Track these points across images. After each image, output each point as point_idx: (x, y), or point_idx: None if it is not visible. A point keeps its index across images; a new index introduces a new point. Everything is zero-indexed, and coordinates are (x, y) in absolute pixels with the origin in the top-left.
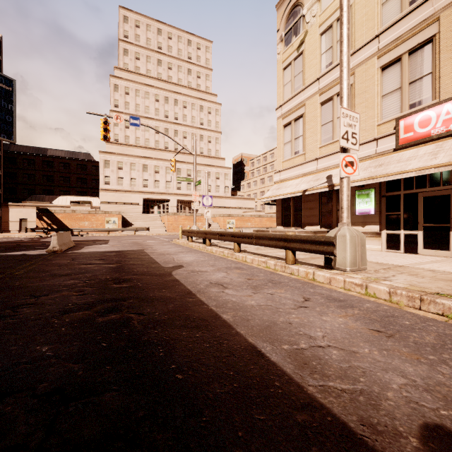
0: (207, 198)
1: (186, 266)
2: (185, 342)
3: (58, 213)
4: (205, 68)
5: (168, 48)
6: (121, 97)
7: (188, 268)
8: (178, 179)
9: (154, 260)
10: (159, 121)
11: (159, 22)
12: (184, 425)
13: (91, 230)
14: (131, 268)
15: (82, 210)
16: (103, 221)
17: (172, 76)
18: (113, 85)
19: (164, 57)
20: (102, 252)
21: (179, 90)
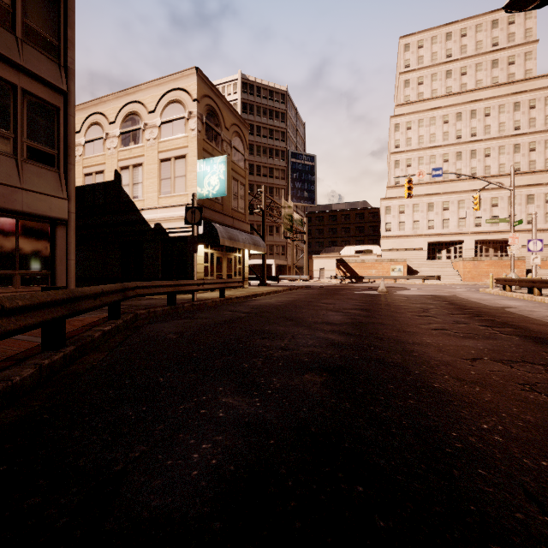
0: (535, 243)
1: (516, 307)
2: (534, 326)
3: (351, 263)
4: (522, 46)
5: (460, 50)
6: (401, 135)
7: (518, 308)
8: (488, 221)
9: (477, 302)
10: (449, 146)
11: (447, 26)
12: (542, 334)
13: (379, 278)
14: (463, 305)
15: (369, 259)
16: (388, 269)
17: (467, 82)
18: (393, 126)
19: (454, 64)
20: (419, 295)
21: (478, 95)
